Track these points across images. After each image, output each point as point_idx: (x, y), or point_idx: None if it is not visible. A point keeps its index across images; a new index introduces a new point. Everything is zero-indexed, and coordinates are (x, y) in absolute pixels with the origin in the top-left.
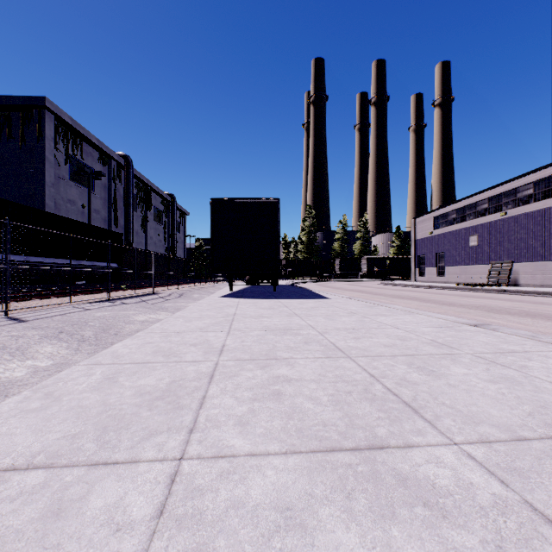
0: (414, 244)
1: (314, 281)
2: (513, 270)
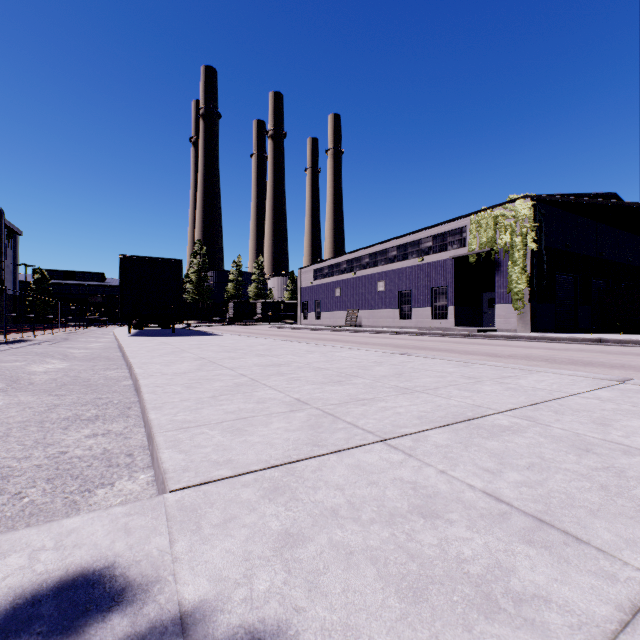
0: (300, 292)
1: (206, 325)
2: (359, 315)
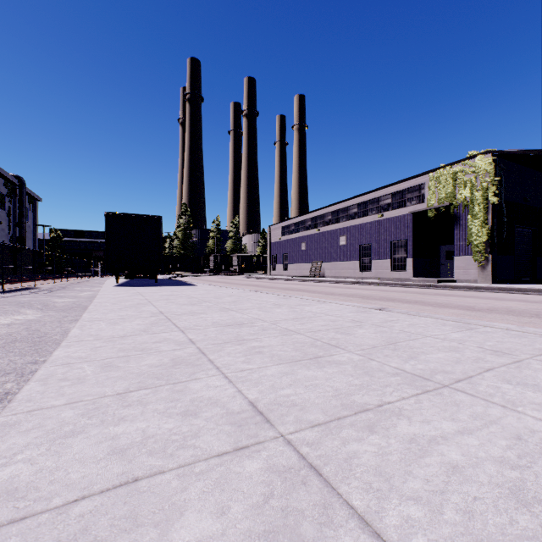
0: (269, 246)
1: (189, 276)
2: (322, 267)
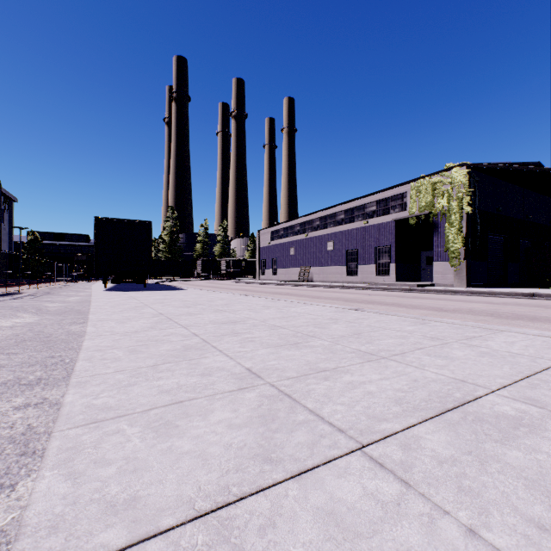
0: (258, 251)
1: (177, 280)
2: (311, 272)
